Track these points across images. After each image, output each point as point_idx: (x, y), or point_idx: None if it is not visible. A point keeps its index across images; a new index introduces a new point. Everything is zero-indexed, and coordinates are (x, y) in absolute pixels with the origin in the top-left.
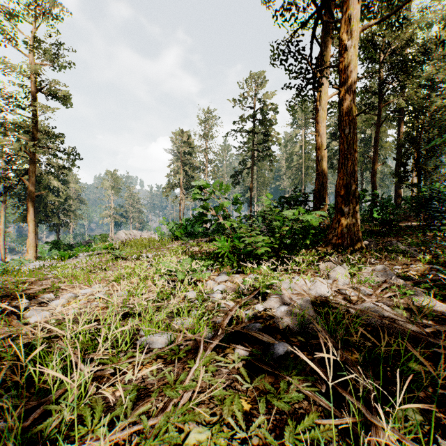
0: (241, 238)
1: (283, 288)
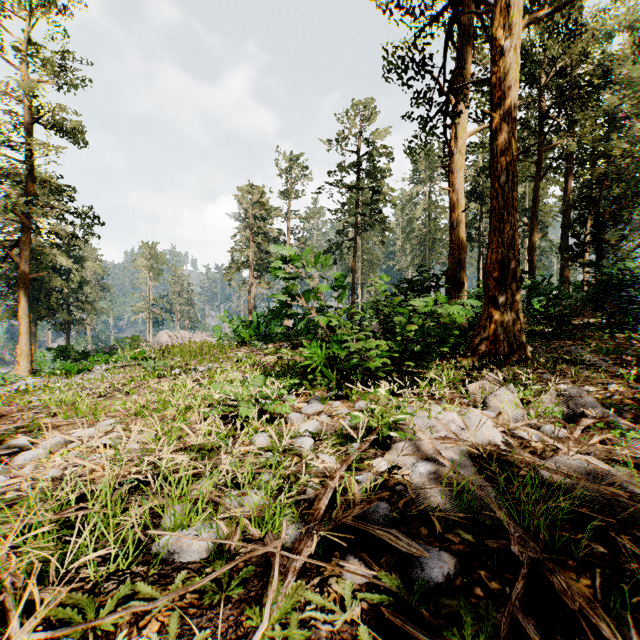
0: (343, 343)
1: (419, 430)
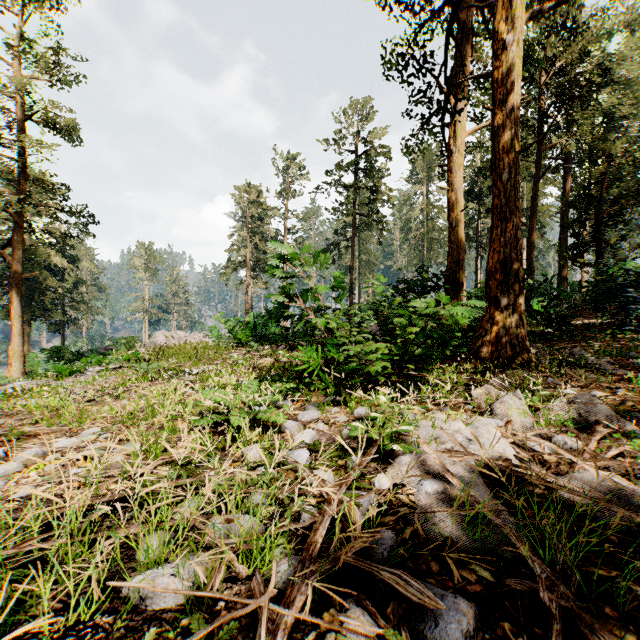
0: (341, 346)
1: (424, 442)
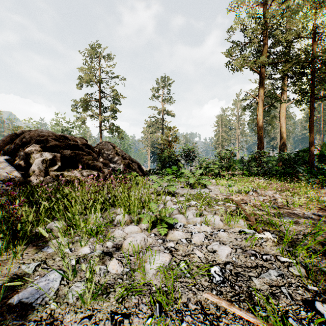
0: None
1: None
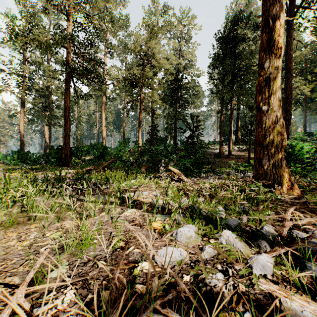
0: None
1: None
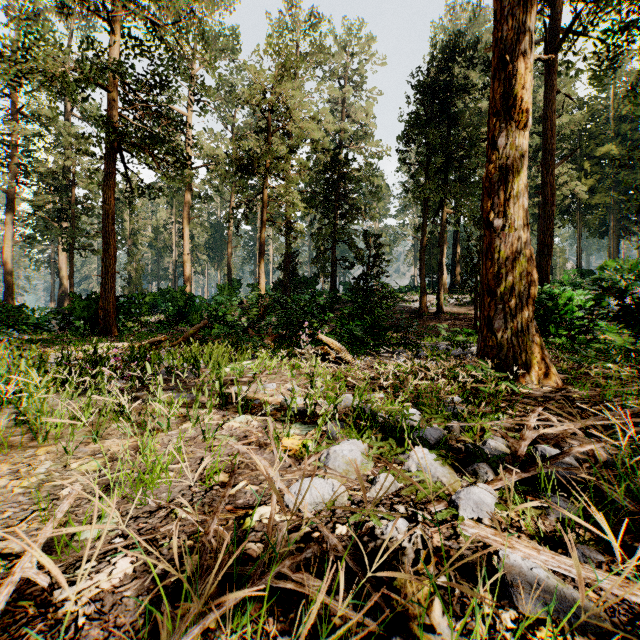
0: None
1: None
